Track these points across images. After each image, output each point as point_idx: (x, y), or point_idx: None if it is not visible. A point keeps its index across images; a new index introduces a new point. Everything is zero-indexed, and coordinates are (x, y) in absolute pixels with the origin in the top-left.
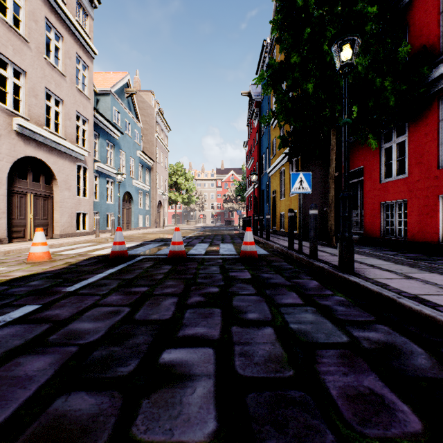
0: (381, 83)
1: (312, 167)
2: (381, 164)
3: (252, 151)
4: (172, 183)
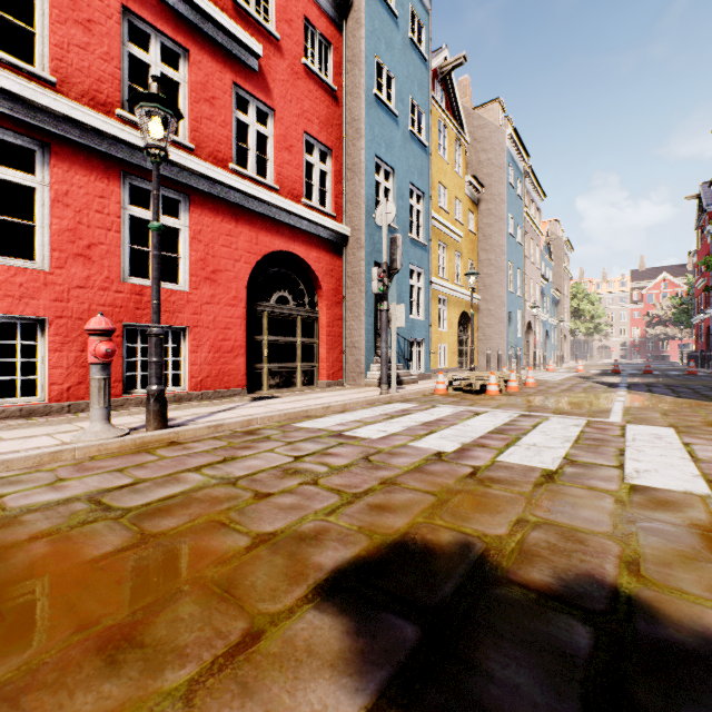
0: None
1: None
2: None
3: (703, 270)
4: (571, 310)
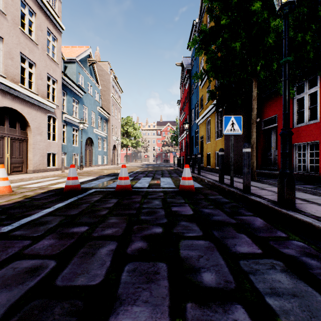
0: (301, 38)
1: None
2: (294, 112)
3: (184, 107)
4: (124, 132)
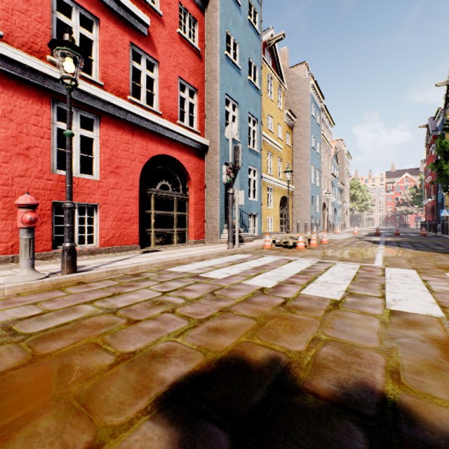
0: None
1: None
2: None
3: (430, 171)
4: (350, 196)
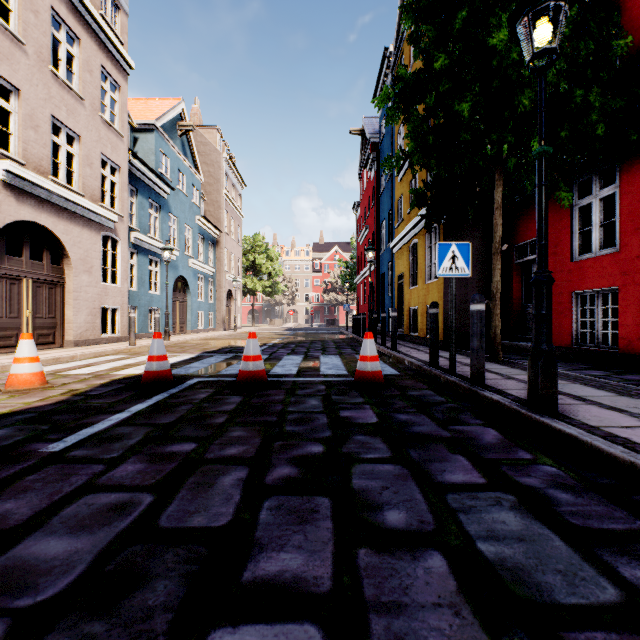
0: (582, 98)
1: (461, 238)
2: (573, 232)
3: (367, 216)
4: (248, 264)
